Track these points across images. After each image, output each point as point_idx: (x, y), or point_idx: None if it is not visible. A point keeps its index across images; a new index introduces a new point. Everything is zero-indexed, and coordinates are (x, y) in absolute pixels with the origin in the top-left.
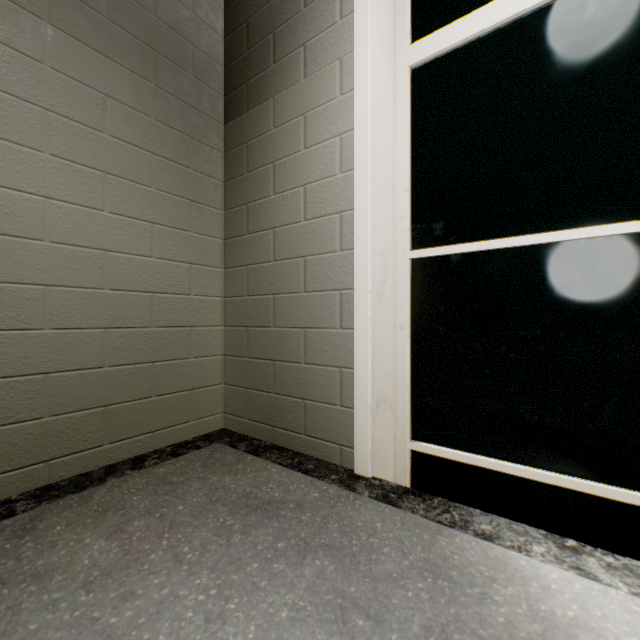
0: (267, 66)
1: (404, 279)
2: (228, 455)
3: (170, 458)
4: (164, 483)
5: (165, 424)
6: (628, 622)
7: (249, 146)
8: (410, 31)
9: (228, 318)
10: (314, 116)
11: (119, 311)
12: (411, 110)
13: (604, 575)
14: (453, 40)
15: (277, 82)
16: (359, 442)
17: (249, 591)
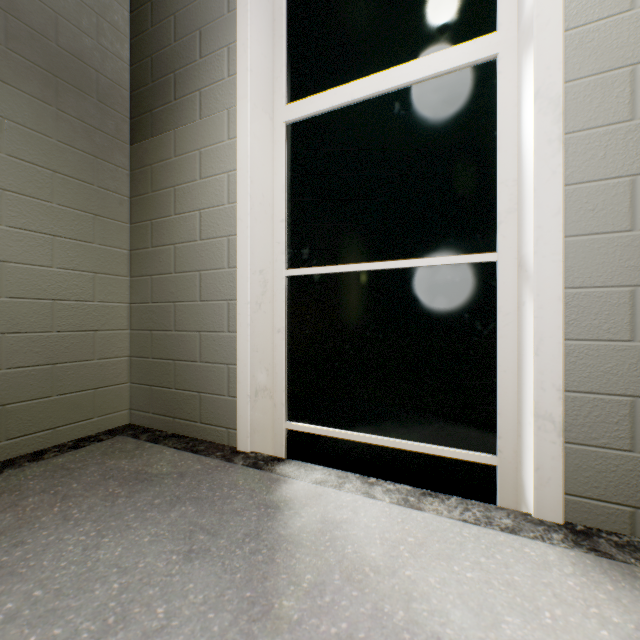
0: (169, 101)
1: (281, 292)
2: (129, 444)
3: (71, 450)
4: (62, 469)
5: (67, 421)
6: (377, 516)
7: (153, 169)
8: (286, 94)
9: (134, 322)
10: (208, 153)
11: (17, 317)
12: (287, 157)
13: (381, 495)
14: (314, 109)
15: (177, 117)
16: (241, 424)
17: (123, 530)
